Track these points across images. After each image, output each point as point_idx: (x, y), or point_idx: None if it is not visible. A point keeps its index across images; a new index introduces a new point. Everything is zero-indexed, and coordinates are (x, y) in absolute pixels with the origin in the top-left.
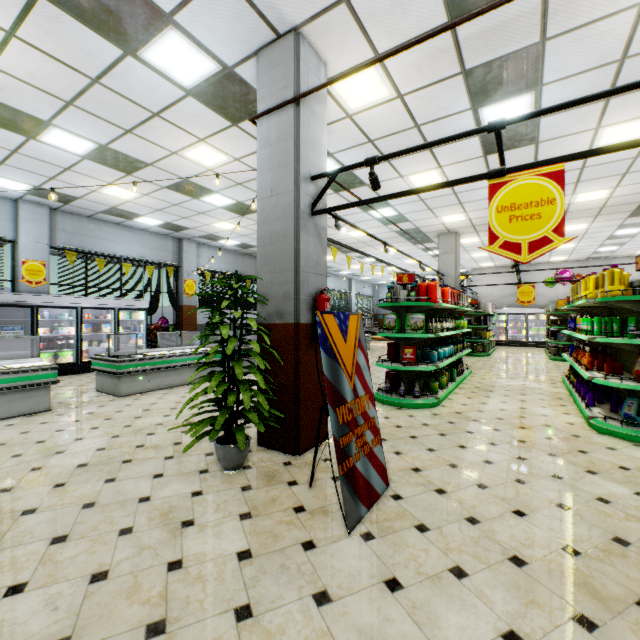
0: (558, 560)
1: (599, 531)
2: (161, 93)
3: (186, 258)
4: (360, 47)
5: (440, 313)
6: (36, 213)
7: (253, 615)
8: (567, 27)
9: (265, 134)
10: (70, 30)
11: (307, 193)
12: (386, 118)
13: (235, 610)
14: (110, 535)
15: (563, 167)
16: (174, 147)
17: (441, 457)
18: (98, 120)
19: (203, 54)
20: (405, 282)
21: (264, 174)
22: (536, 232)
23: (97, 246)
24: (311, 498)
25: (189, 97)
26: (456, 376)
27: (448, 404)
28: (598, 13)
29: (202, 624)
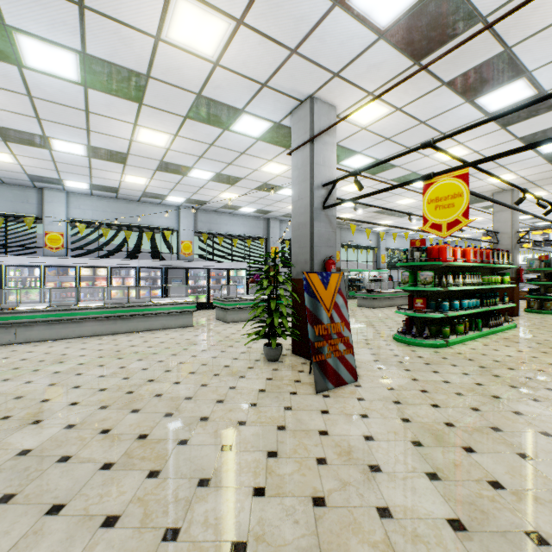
0: (433, 425)
1: (486, 423)
2: (243, 143)
3: (272, 232)
4: (355, 93)
5: (468, 270)
6: (188, 213)
7: (256, 406)
8: (526, 35)
9: (295, 162)
10: (199, 127)
11: (319, 196)
12: (393, 123)
13: (250, 403)
14: (210, 375)
15: (468, 171)
16: (255, 167)
17: (410, 374)
18: (214, 162)
19: (262, 120)
20: (417, 246)
21: (295, 187)
22: (451, 216)
23: (218, 229)
24: (307, 378)
25: (258, 141)
26: (483, 327)
27: (457, 347)
28: (551, 19)
29: (236, 404)
